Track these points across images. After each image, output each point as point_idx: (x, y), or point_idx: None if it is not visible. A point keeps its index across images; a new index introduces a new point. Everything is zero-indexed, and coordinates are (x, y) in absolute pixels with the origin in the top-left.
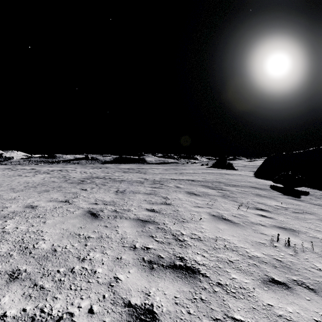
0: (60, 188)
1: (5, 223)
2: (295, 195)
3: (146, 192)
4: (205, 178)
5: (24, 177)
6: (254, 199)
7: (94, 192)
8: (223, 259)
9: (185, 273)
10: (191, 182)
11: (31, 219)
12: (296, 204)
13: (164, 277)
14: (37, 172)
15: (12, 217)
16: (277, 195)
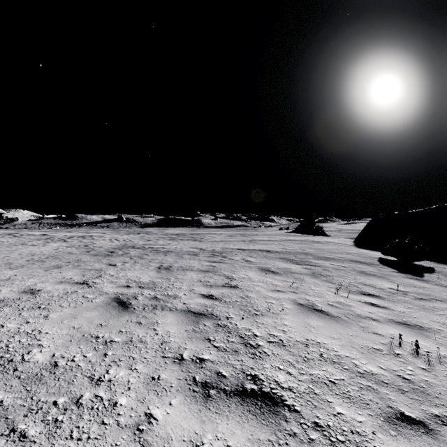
0: (78, 263)
1: None
2: (416, 273)
3: (201, 269)
4: (286, 248)
5: (30, 246)
6: (357, 279)
7: (127, 269)
8: (319, 378)
9: (261, 405)
10: (266, 254)
11: (27, 311)
12: (419, 285)
13: (227, 414)
14: (49, 239)
15: None
16: (390, 273)
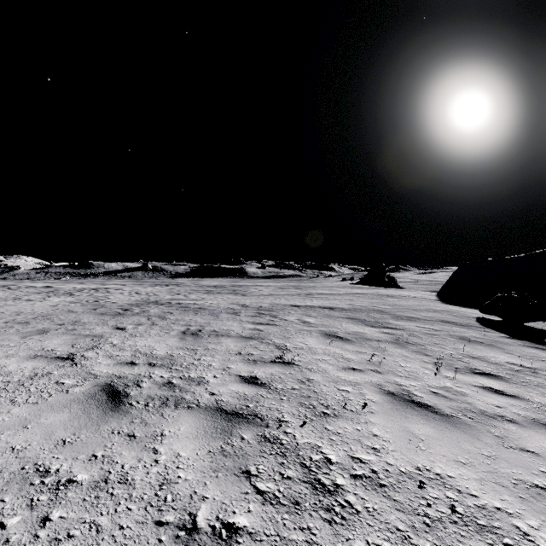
0: (74, 326)
1: None
2: (534, 338)
3: (242, 335)
4: (353, 303)
5: (23, 302)
6: (459, 348)
7: (139, 334)
8: None
9: None
10: (329, 313)
11: None
12: None
13: None
14: (52, 292)
15: None
16: (500, 339)
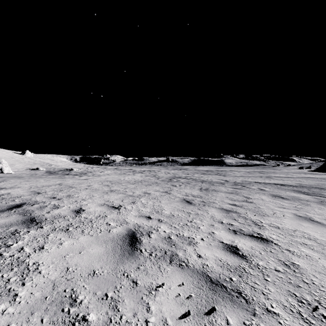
0: (157, 184)
1: (140, 200)
2: None
3: (227, 192)
4: (301, 183)
5: (128, 175)
6: None
7: (183, 188)
8: (297, 241)
9: (260, 240)
10: (279, 187)
11: (151, 199)
12: None
13: (244, 238)
14: (134, 171)
15: (141, 197)
16: None
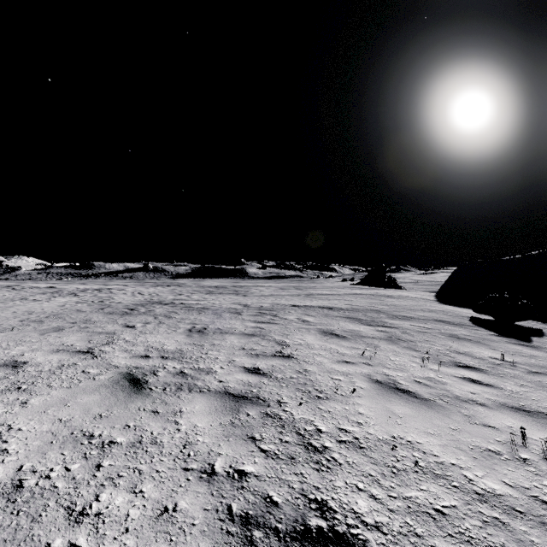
0: (86, 324)
1: None
2: (521, 336)
3: (245, 332)
4: (351, 304)
5: (30, 302)
6: (448, 345)
7: (148, 331)
8: (420, 505)
9: None
10: (327, 312)
11: None
12: (529, 354)
13: None
14: (57, 293)
15: None
16: (488, 336)
